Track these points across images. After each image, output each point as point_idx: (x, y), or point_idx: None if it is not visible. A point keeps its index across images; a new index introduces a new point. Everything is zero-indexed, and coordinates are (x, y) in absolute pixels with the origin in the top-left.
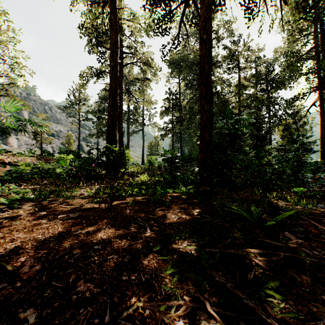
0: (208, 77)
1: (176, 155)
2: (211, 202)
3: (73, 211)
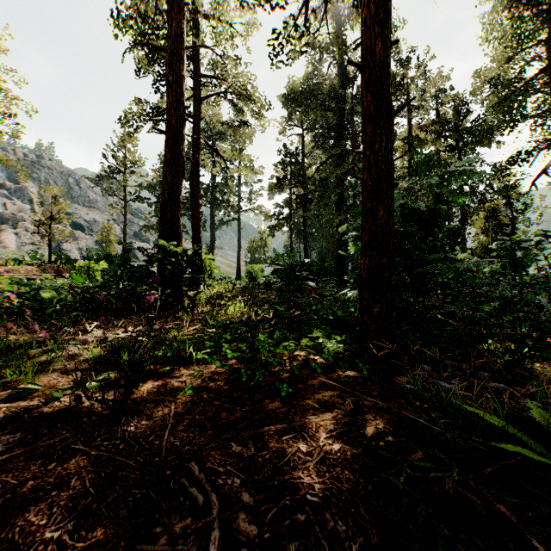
0: (385, 72)
1: (302, 261)
2: (395, 381)
3: (7, 426)
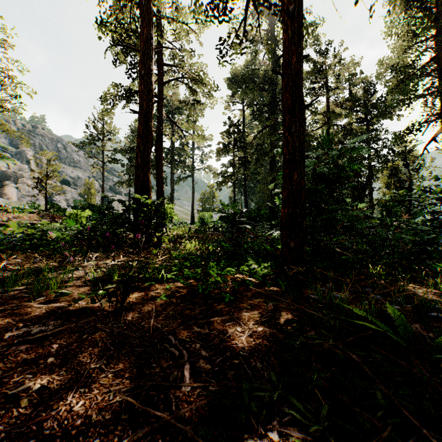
0: (298, 78)
1: (242, 210)
2: (304, 293)
3: (49, 317)
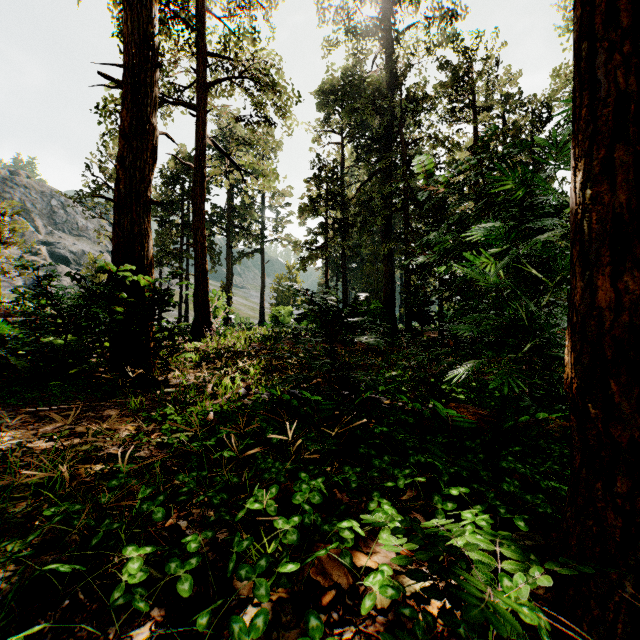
0: None
1: (355, 296)
2: None
3: None
